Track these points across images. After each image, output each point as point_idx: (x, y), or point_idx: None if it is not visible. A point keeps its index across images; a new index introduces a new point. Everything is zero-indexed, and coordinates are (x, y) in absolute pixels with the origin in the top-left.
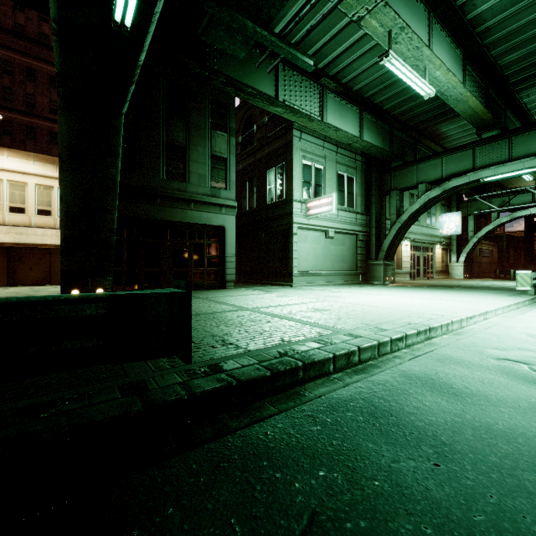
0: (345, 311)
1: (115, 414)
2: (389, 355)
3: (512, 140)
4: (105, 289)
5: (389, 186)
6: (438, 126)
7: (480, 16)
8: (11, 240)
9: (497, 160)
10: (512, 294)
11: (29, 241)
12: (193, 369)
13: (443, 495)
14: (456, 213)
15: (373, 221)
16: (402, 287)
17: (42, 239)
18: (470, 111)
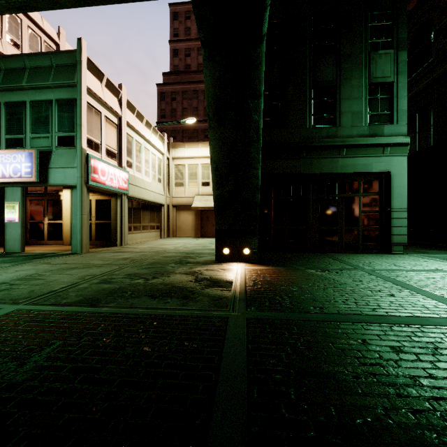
0: None
1: None
2: None
3: None
4: (251, 249)
5: None
6: None
7: None
8: (201, 205)
9: None
10: None
11: (211, 205)
12: None
13: None
14: None
15: None
16: None
17: None
18: None
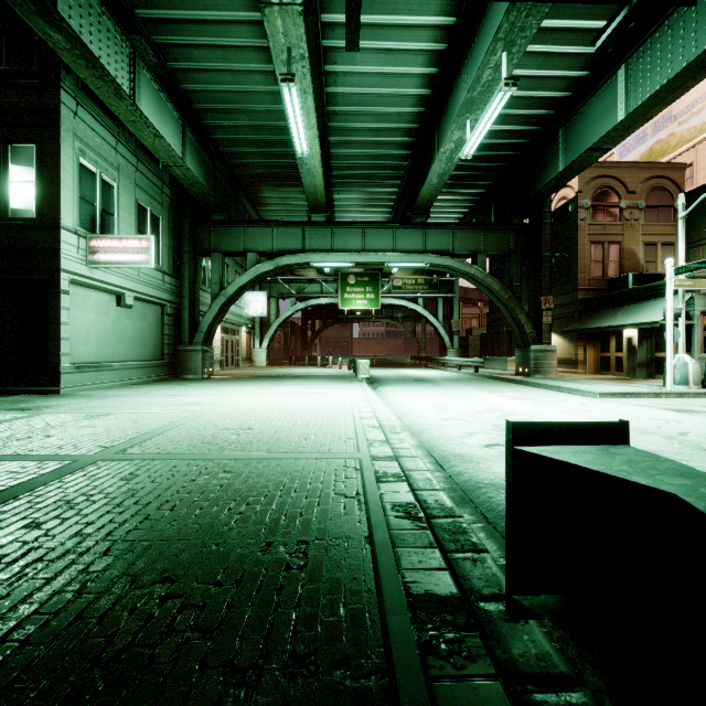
0: (279, 426)
1: None
2: None
3: (334, 231)
4: None
5: (209, 244)
6: (263, 189)
7: (336, 96)
8: None
9: (323, 247)
10: (348, 381)
11: None
12: (428, 639)
13: None
14: (263, 292)
15: (185, 288)
16: (240, 381)
17: None
18: (313, 189)
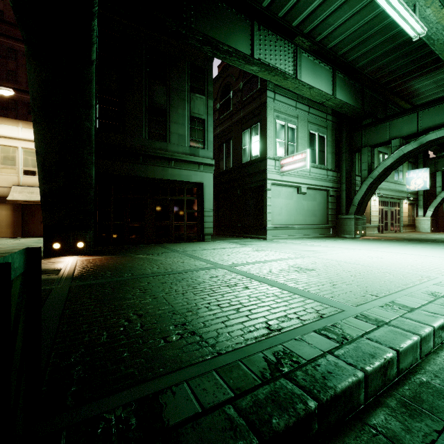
0: (335, 272)
1: None
2: (437, 357)
3: None
4: (86, 242)
5: (360, 143)
6: (411, 83)
7: None
8: (23, 198)
9: None
10: None
11: (38, 199)
12: (105, 417)
13: None
14: (424, 169)
15: (343, 177)
16: (377, 241)
17: None
18: None
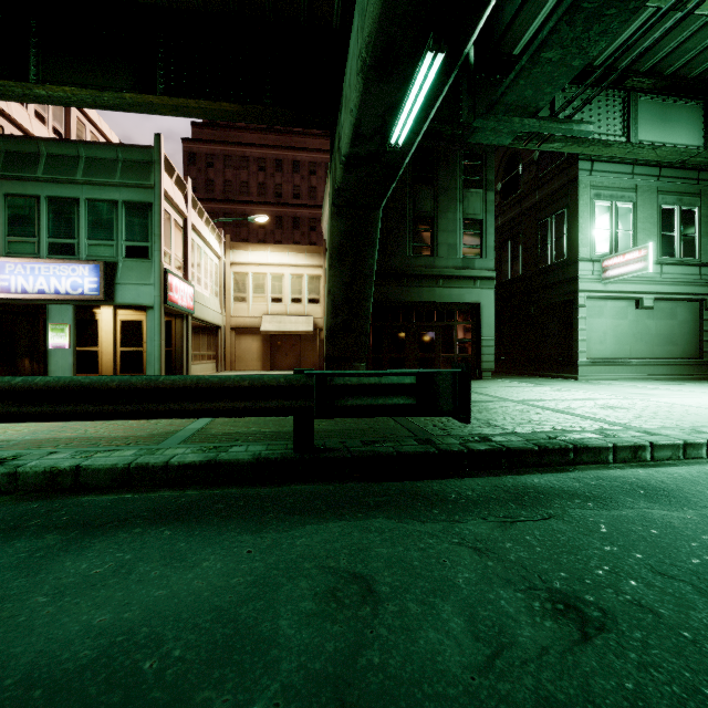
0: (652, 411)
1: (421, 451)
2: (703, 460)
3: None
4: None
5: None
6: None
7: None
8: (274, 329)
9: None
10: None
11: (286, 329)
12: (465, 437)
13: (683, 526)
14: None
15: None
16: None
17: (295, 326)
18: None
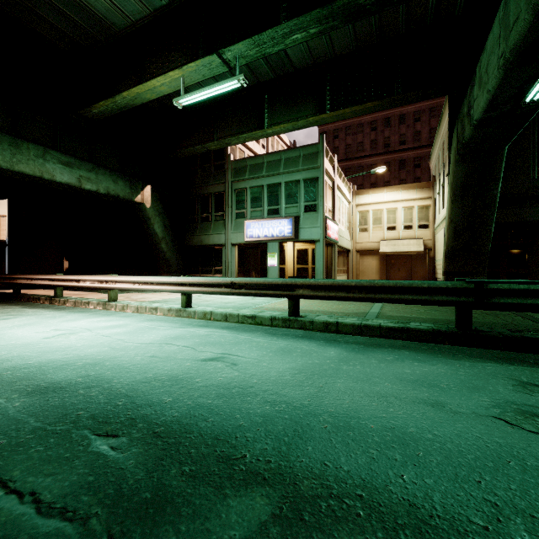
0: None
1: None
2: None
3: None
4: None
5: None
6: None
7: None
8: (389, 250)
9: None
10: None
11: (400, 250)
12: None
13: None
14: None
15: None
16: None
17: (407, 247)
18: None
